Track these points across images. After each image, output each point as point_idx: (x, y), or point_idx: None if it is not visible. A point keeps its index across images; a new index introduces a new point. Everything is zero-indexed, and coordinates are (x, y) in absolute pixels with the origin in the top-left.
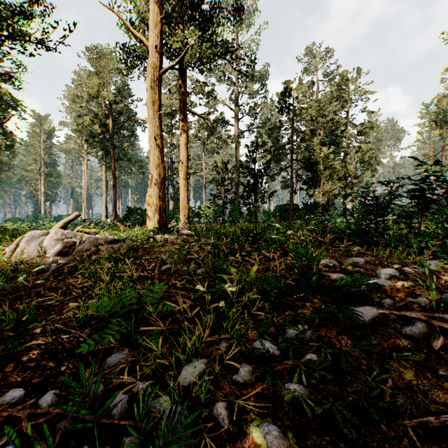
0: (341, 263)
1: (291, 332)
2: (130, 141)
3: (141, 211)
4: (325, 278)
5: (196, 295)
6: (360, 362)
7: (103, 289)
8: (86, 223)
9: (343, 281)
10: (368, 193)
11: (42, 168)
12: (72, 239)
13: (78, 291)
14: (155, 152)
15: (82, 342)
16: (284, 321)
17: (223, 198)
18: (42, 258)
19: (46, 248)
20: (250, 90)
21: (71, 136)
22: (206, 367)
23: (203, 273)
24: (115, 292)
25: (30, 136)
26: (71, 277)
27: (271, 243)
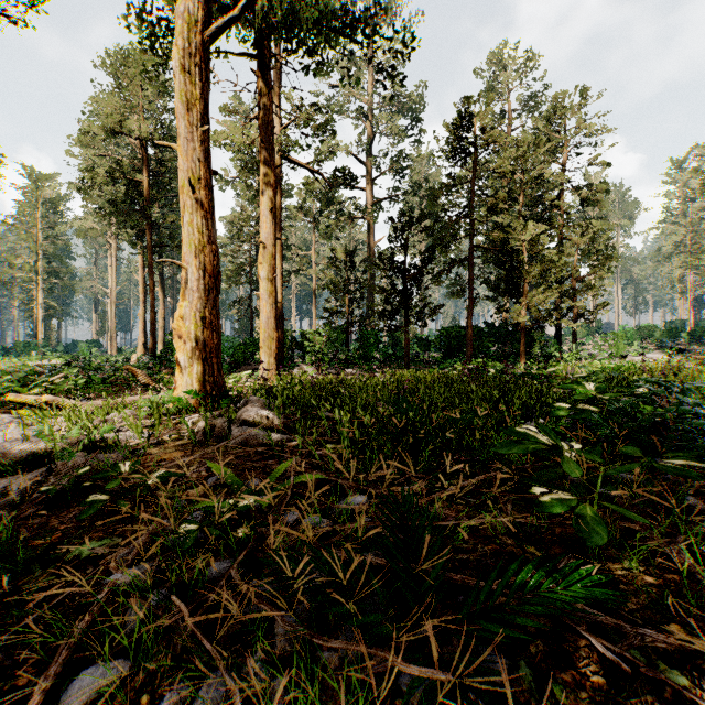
0: None
1: None
2: None
3: None
4: None
5: None
6: None
7: None
8: (71, 369)
9: None
10: None
11: (40, 262)
12: None
13: None
14: (192, 219)
15: None
16: None
17: (347, 315)
18: None
19: None
20: (393, 127)
21: (89, 209)
22: None
23: None
24: None
25: (19, 208)
26: None
27: (496, 472)
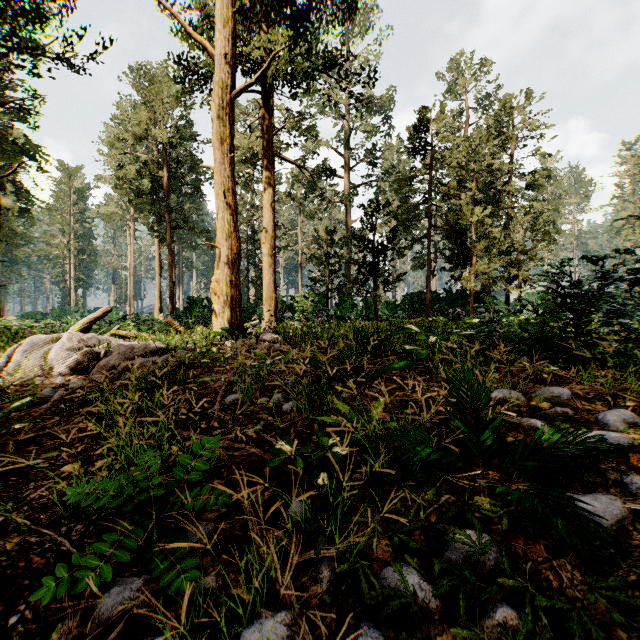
0: (529, 397)
1: (457, 548)
2: (194, 201)
3: (210, 302)
4: (505, 425)
5: (276, 463)
6: (611, 634)
7: (121, 441)
8: (126, 321)
9: (546, 439)
10: (563, 276)
11: (71, 241)
12: (94, 349)
13: (71, 451)
14: (224, 216)
15: (64, 554)
16: (439, 518)
17: (328, 283)
18: (46, 379)
19: (54, 362)
20: (366, 126)
21: (112, 196)
22: (290, 633)
23: (292, 411)
24: (140, 449)
25: (55, 197)
26: (78, 415)
27: (403, 355)
